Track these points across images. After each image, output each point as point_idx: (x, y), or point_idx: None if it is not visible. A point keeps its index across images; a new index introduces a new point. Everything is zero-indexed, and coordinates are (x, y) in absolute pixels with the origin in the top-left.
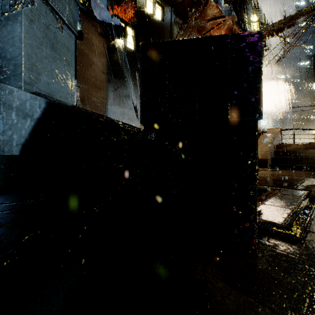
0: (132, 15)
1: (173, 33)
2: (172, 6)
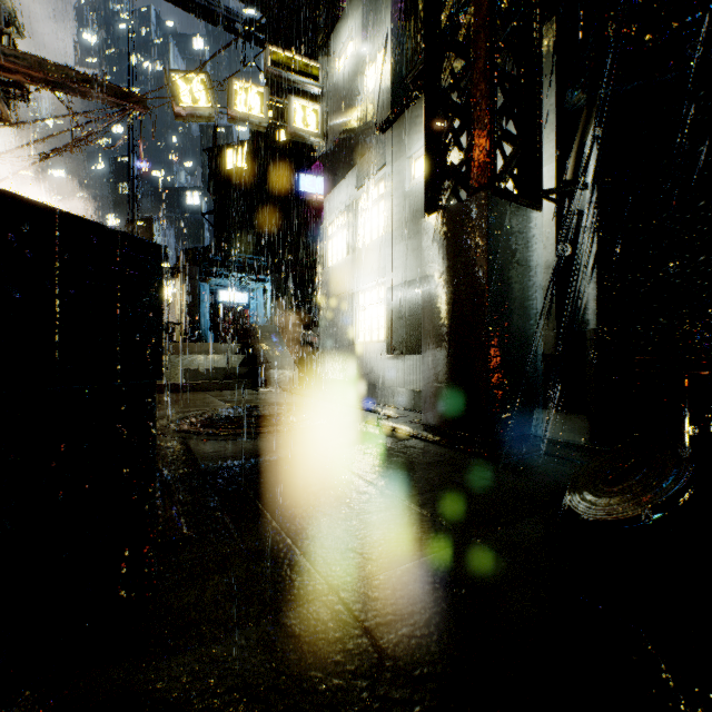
0: None
1: None
2: None
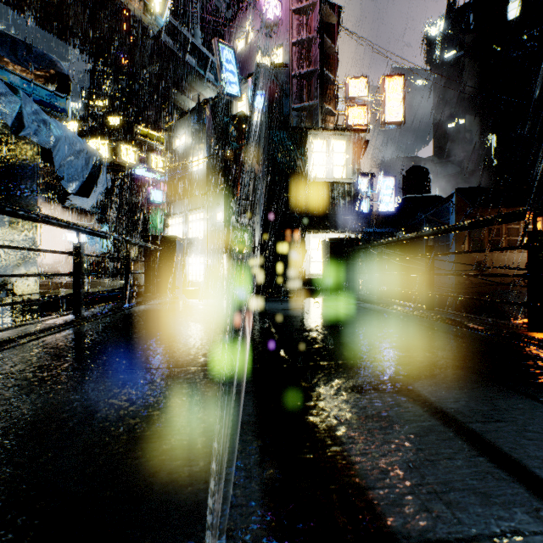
0: None
1: None
2: None
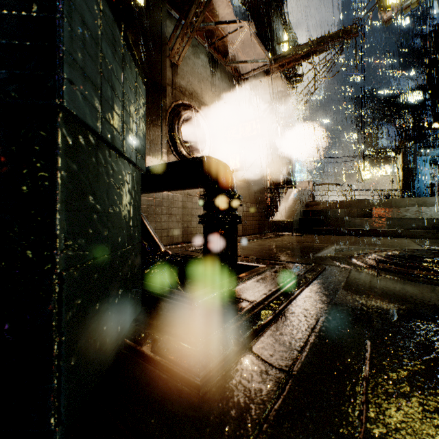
0: None
1: (164, 31)
2: None
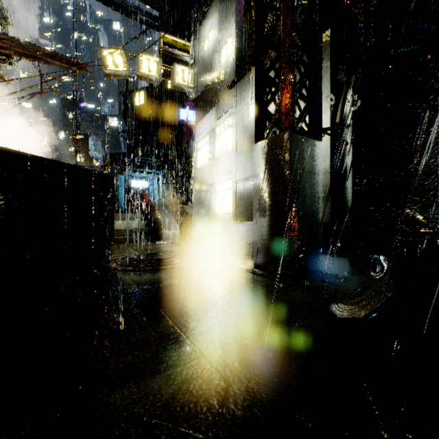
0: None
1: None
2: None
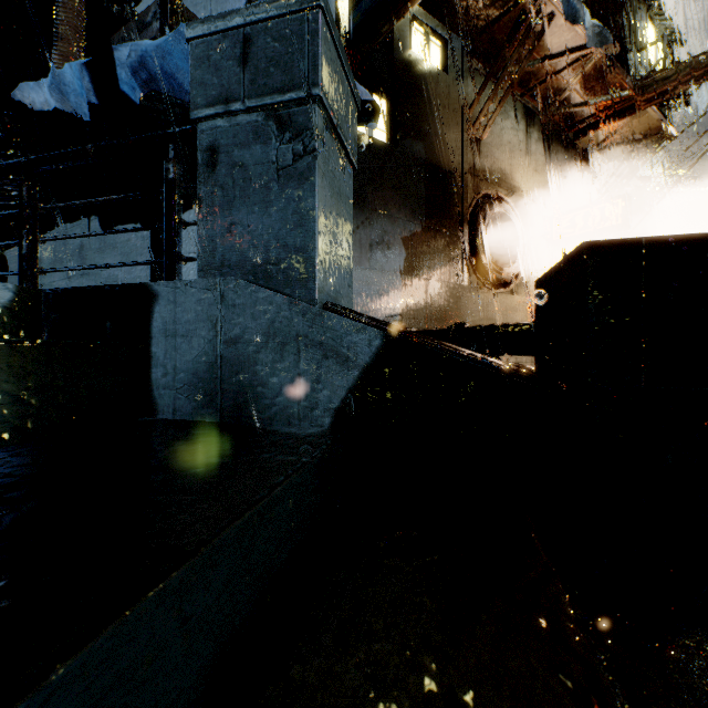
0: (384, 69)
1: (465, 96)
2: (464, 36)
